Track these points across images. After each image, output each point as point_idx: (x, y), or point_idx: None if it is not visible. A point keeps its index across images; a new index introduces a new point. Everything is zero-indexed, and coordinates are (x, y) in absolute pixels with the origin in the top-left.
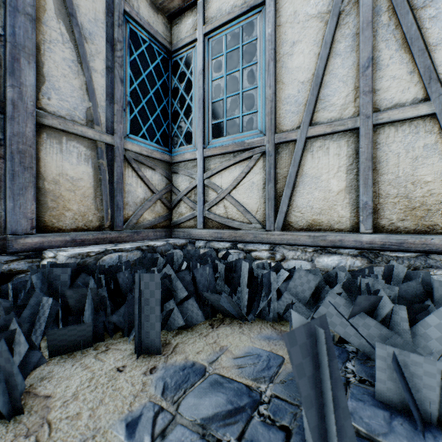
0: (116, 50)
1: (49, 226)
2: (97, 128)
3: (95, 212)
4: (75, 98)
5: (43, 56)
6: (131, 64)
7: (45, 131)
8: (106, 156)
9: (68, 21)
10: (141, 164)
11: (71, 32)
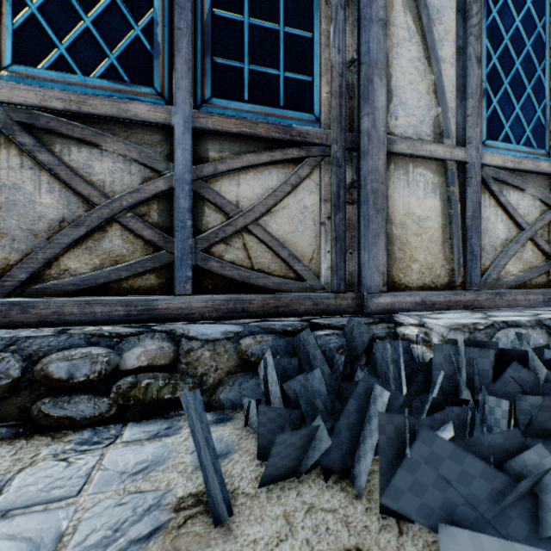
0: (470, 17)
1: (395, 282)
2: (446, 141)
3: (443, 263)
4: (421, 108)
5: (390, 67)
6: (487, 30)
7: (392, 161)
8: (456, 180)
9: (414, 7)
10: (502, 184)
11: (417, 21)
